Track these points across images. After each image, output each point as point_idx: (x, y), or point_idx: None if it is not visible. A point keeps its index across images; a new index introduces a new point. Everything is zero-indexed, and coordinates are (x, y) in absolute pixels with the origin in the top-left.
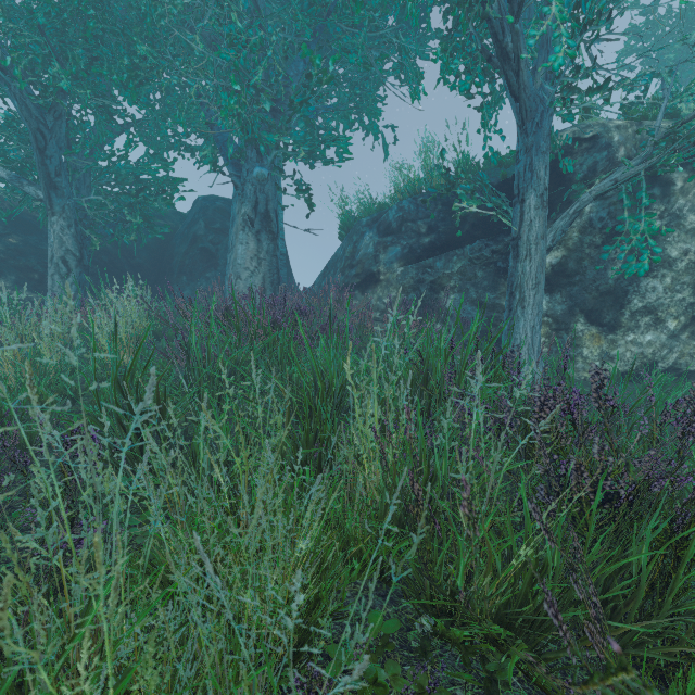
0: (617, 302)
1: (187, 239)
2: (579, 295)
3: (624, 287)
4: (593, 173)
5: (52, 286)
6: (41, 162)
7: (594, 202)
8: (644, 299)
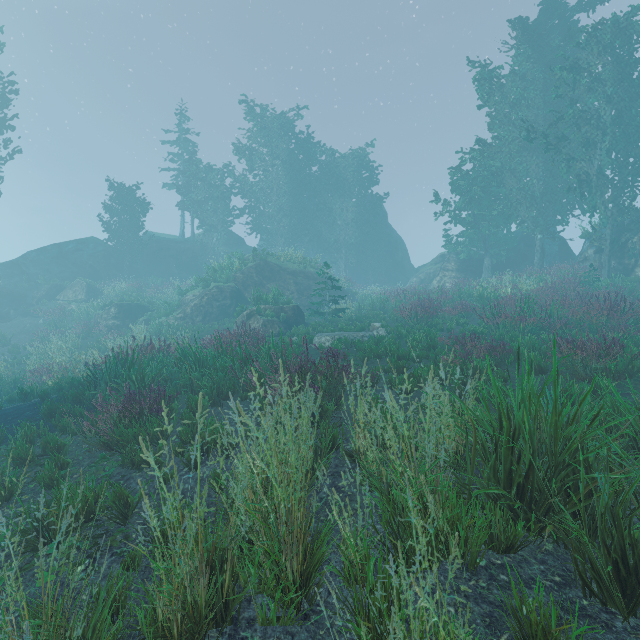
0: None
1: (516, 251)
2: None
3: None
4: None
5: (485, 273)
6: (484, 246)
7: None
8: None
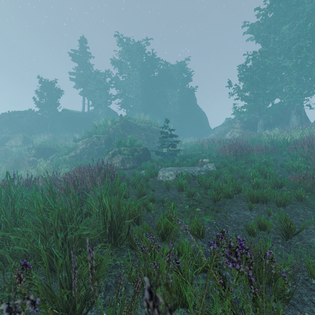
0: None
1: (275, 116)
2: None
3: None
4: None
5: (259, 129)
6: (259, 113)
7: None
8: None
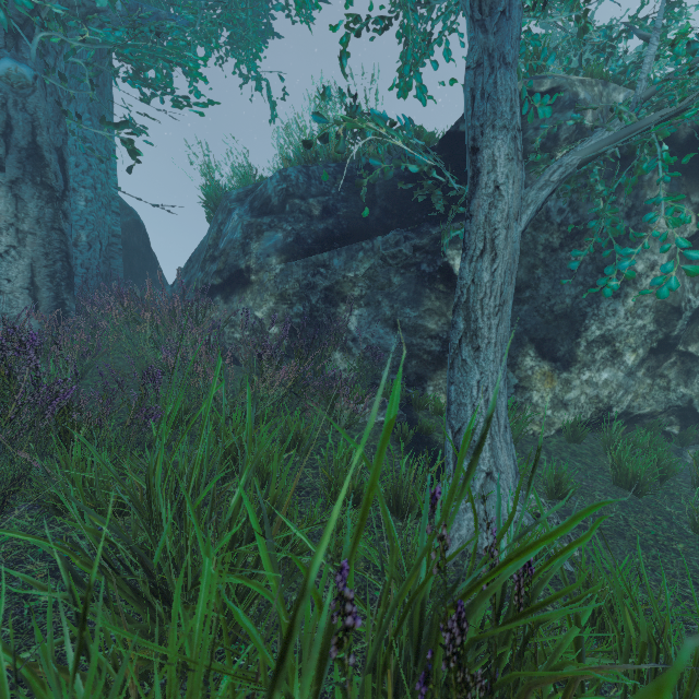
0: (573, 328)
1: None
2: (529, 318)
3: (583, 308)
4: (554, 141)
5: None
6: None
7: None
8: (603, 325)
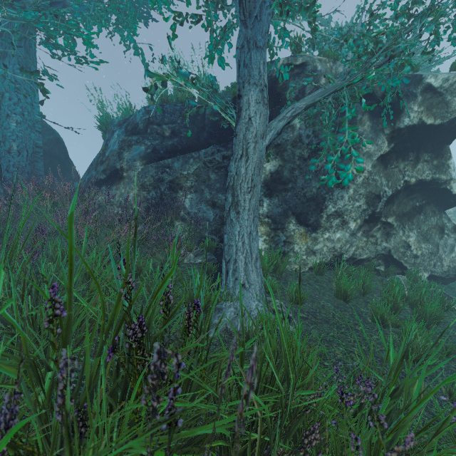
0: (318, 207)
1: None
2: (291, 200)
3: (323, 195)
4: (302, 94)
5: None
6: None
7: (303, 120)
8: (336, 205)
